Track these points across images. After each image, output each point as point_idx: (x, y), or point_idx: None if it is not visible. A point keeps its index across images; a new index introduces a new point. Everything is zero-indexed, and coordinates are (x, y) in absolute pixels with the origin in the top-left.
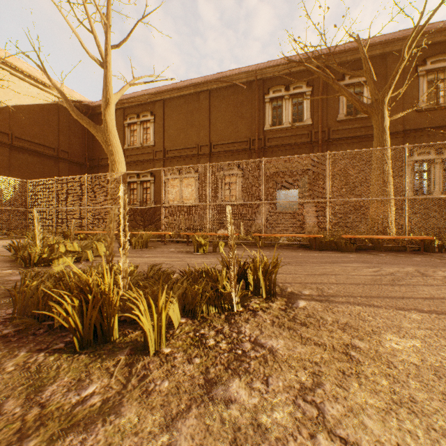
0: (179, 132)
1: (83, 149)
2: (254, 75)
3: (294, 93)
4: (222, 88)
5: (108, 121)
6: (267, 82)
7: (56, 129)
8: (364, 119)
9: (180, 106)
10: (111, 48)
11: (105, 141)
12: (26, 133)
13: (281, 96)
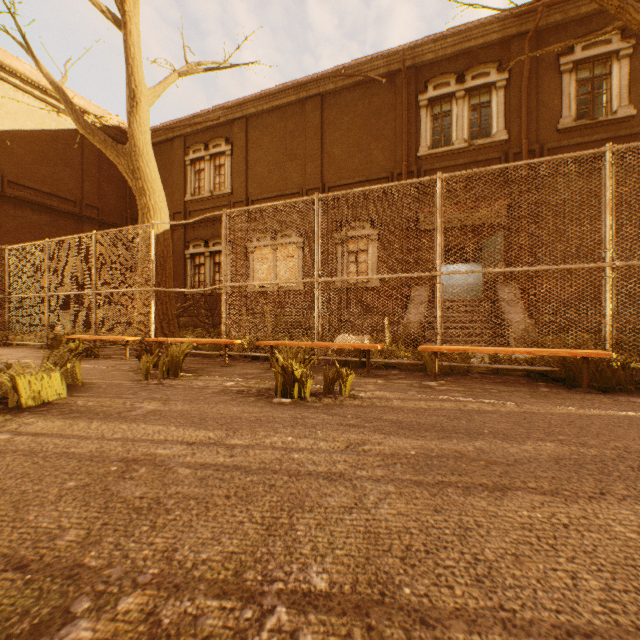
0: (271, 169)
1: (124, 203)
2: (401, 59)
3: (473, 85)
4: (343, 90)
5: (136, 135)
6: (424, 71)
7: (79, 170)
8: (612, 124)
9: (273, 125)
10: None
11: (132, 171)
12: (27, 176)
13: (450, 94)
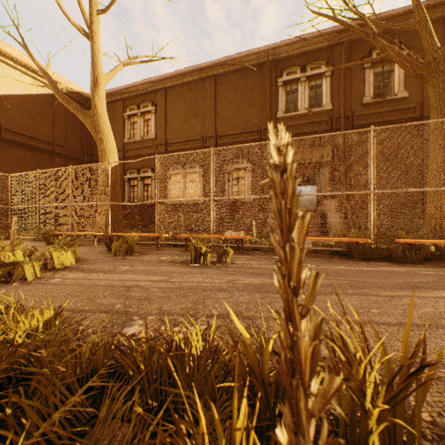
0: (182, 123)
1: (81, 144)
2: (266, 55)
3: (311, 74)
4: (229, 73)
5: (97, 105)
6: (280, 64)
7: (51, 121)
8: (394, 101)
9: (183, 94)
10: (96, 13)
11: (94, 127)
12: (17, 125)
13: (297, 78)
